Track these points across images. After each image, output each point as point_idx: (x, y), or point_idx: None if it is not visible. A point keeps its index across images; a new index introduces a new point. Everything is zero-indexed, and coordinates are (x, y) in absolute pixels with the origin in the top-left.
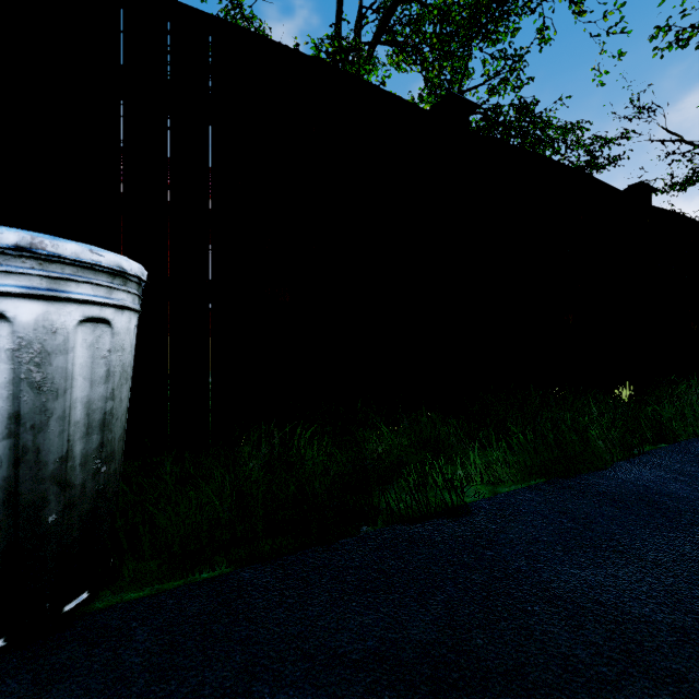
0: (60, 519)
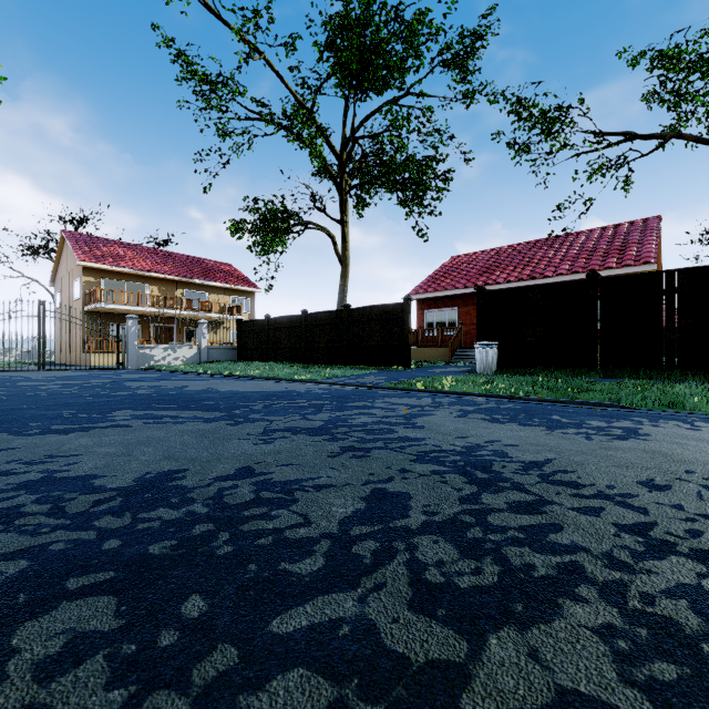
0: (489, 365)
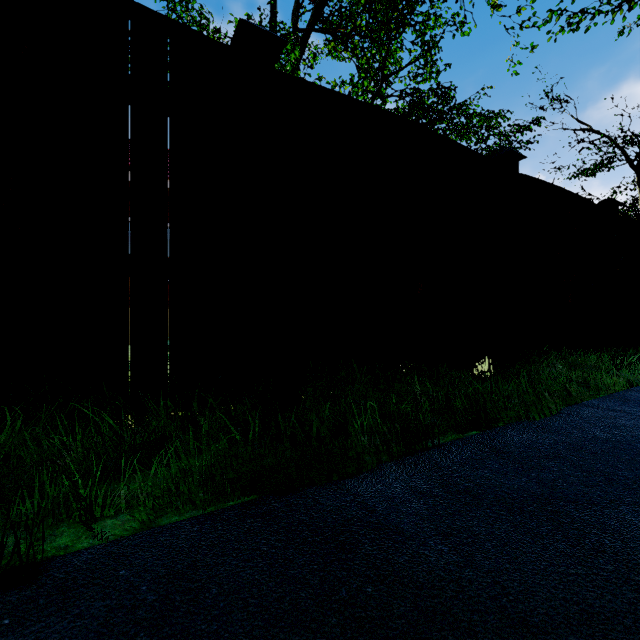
0: None
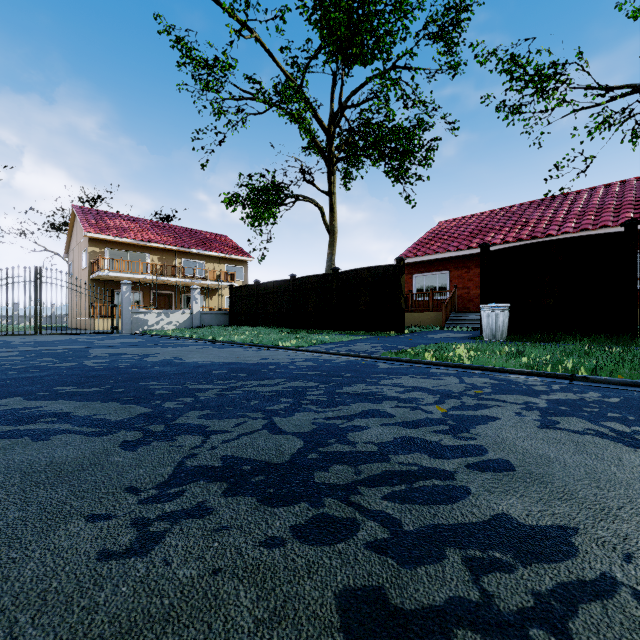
0: (499, 331)
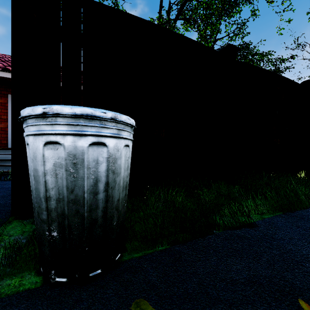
0: (116, 223)
